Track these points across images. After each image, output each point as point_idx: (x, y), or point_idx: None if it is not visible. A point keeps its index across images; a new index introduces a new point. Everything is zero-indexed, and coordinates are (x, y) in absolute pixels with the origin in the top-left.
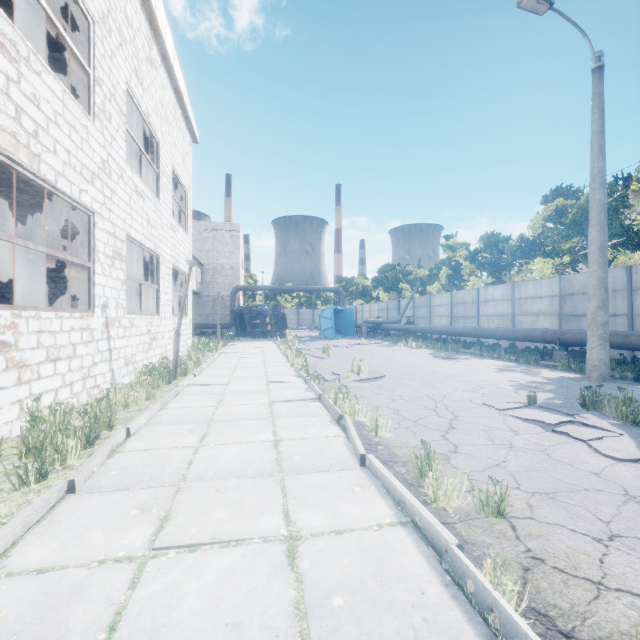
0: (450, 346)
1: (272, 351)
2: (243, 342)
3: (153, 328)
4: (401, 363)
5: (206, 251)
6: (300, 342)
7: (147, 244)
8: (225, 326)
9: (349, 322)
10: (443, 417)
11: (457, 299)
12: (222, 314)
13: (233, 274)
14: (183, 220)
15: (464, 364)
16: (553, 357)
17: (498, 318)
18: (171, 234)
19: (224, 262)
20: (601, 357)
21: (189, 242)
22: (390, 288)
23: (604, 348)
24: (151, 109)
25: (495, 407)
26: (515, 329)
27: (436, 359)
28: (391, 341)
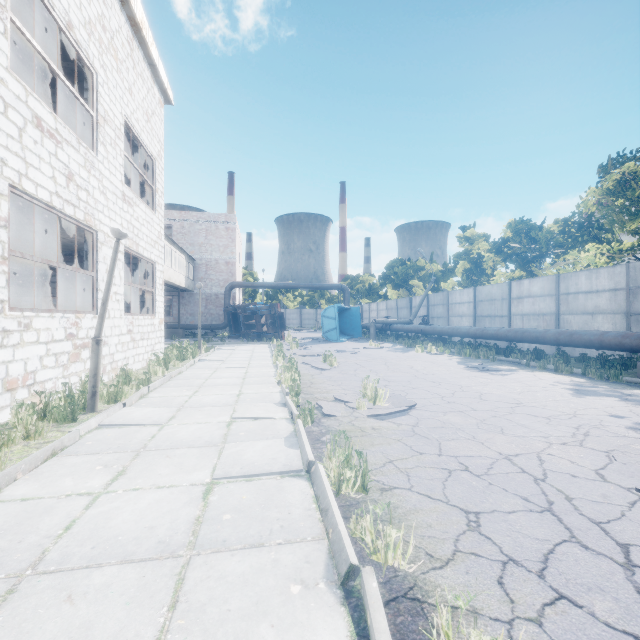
0: (482, 352)
1: (262, 358)
2: (234, 345)
3: (82, 331)
4: (428, 378)
5: (198, 245)
6: (299, 345)
7: (67, 210)
8: (218, 327)
9: (355, 322)
10: (596, 552)
11: (482, 295)
12: (216, 313)
13: (228, 270)
14: (150, 196)
15: (516, 380)
16: (638, 371)
17: (537, 318)
18: (123, 207)
19: (218, 257)
20: None
21: (159, 224)
22: (400, 285)
23: None
24: (77, 20)
25: None
26: (574, 332)
27: (472, 371)
28: (404, 344)
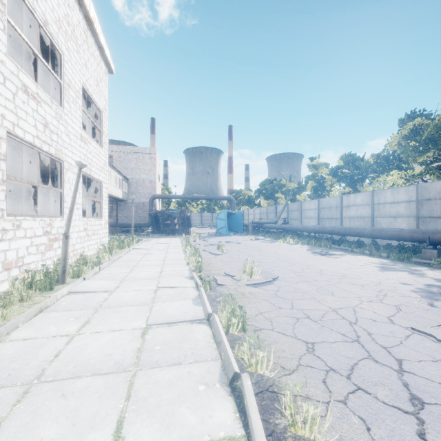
0: (323, 243)
1: (175, 247)
2: (155, 238)
3: (54, 229)
4: (287, 260)
5: (131, 169)
6: (200, 238)
7: (44, 148)
8: (145, 225)
9: (238, 222)
10: (382, 364)
11: (323, 204)
12: (143, 216)
13: (151, 186)
14: (99, 136)
15: (344, 261)
16: (422, 254)
17: (359, 219)
18: (81, 144)
19: (144, 177)
20: None
21: (105, 155)
22: (269, 197)
23: None
24: (51, 19)
25: (437, 338)
26: (382, 229)
27: (316, 255)
28: (272, 237)
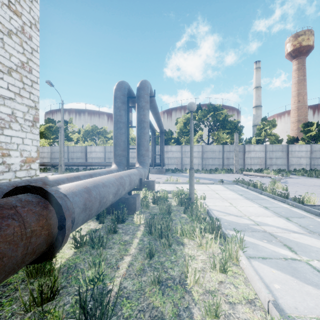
0: None
1: None
2: None
3: None
4: None
5: None
6: None
7: None
8: None
9: None
10: None
11: None
12: None
13: None
14: None
15: None
16: (51, 170)
17: None
18: None
19: None
20: (63, 167)
21: None
22: None
23: (64, 165)
24: None
25: None
26: None
27: None
28: None
